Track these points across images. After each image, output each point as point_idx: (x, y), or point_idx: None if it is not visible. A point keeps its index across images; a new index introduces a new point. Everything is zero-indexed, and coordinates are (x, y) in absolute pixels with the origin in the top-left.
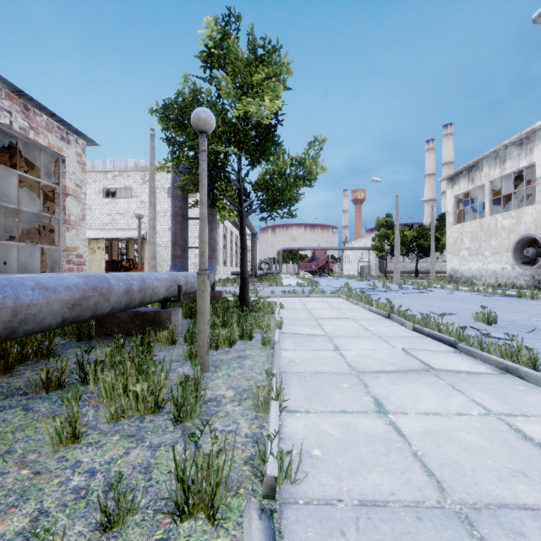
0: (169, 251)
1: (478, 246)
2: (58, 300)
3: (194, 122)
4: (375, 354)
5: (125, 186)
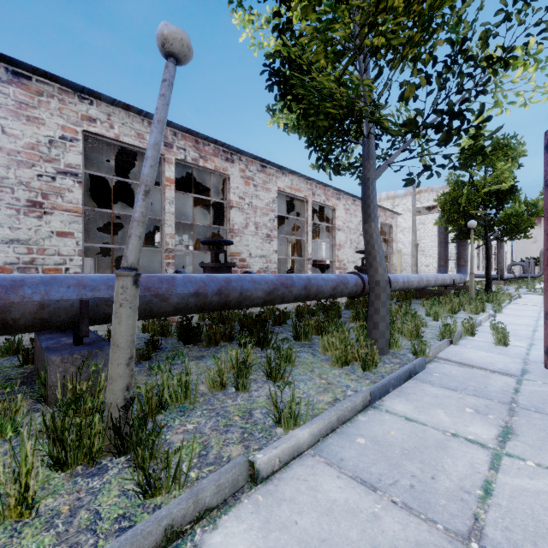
0: None
1: None
2: (433, 280)
3: (469, 226)
4: None
5: None
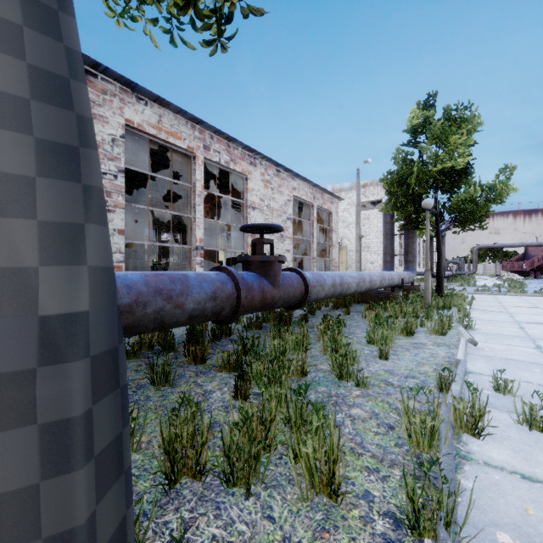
0: None
1: None
2: (378, 280)
3: (423, 206)
4: (538, 319)
5: None
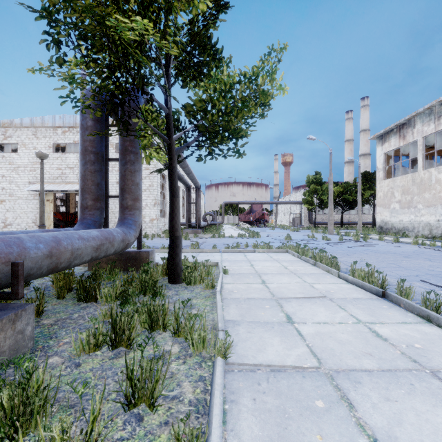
0: (117, 203)
1: (410, 199)
2: None
3: None
4: None
5: (74, 141)
